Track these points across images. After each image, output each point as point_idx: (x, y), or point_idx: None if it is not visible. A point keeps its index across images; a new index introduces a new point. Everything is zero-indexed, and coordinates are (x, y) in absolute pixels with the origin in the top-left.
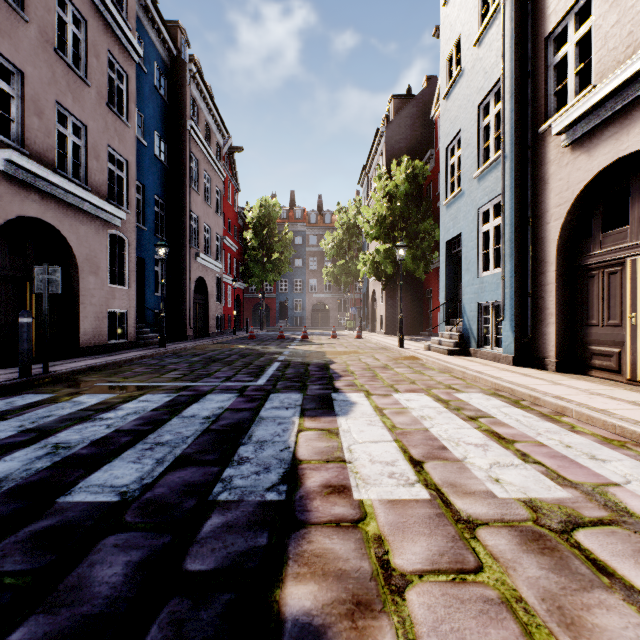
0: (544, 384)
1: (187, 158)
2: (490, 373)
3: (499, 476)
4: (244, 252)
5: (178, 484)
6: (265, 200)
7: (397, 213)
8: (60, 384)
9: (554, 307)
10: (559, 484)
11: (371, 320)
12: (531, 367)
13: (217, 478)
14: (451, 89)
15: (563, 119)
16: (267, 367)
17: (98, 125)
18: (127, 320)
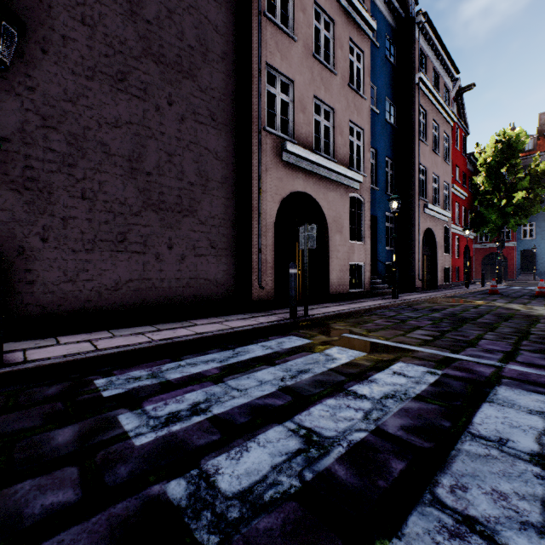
0: None
1: (415, 112)
2: None
3: None
4: (473, 199)
5: None
6: (502, 134)
7: None
8: (315, 329)
9: None
10: None
11: None
12: None
13: None
14: None
15: None
16: None
17: (341, 105)
18: (363, 272)
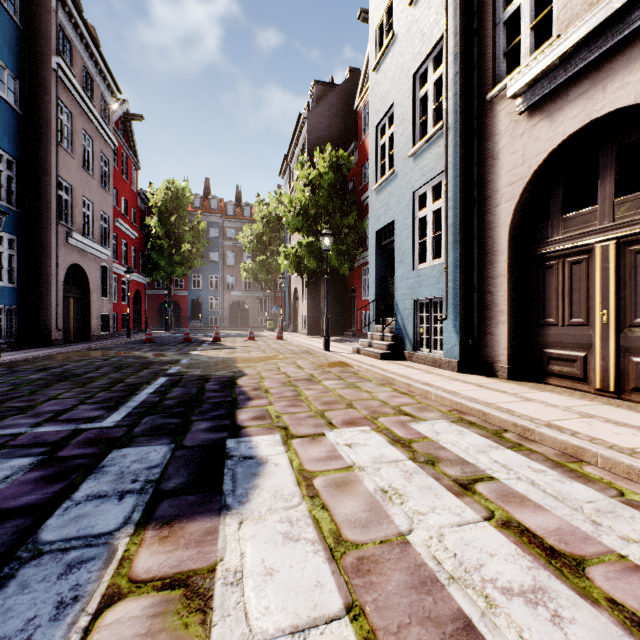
0: (514, 401)
1: (52, 106)
2: (441, 385)
3: None
4: (146, 241)
5: None
6: (173, 182)
7: (321, 204)
8: None
9: (506, 303)
10: None
11: (293, 320)
12: (477, 373)
13: None
14: (382, 59)
15: (522, 76)
16: (142, 387)
17: None
18: None
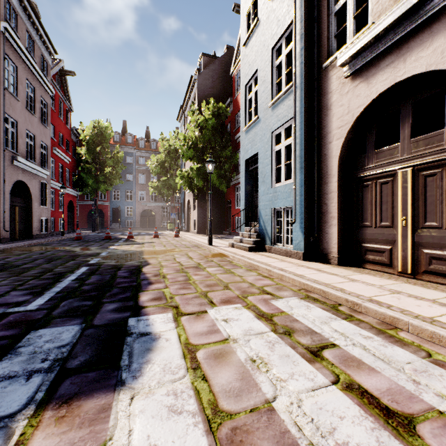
0: (344, 281)
1: (0, 59)
2: (292, 270)
3: None
4: (78, 164)
5: None
6: (98, 122)
7: (206, 141)
8: None
9: (336, 211)
10: None
11: (187, 223)
12: (316, 261)
13: None
14: (249, 38)
15: (348, 50)
16: (67, 275)
17: None
18: None
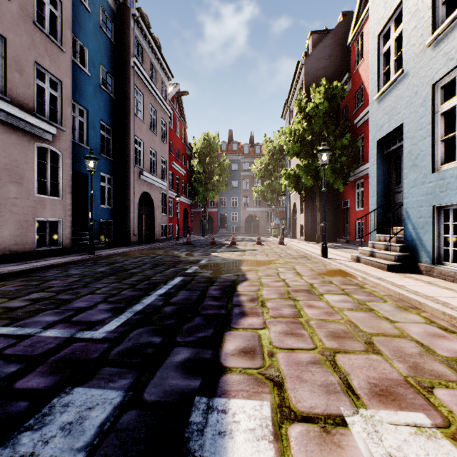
0: None
1: (131, 90)
2: None
3: None
4: (191, 176)
5: None
6: (207, 134)
7: (316, 131)
8: None
9: None
10: None
11: (292, 228)
12: None
13: None
14: None
15: None
16: (158, 287)
17: (22, 40)
18: (61, 228)
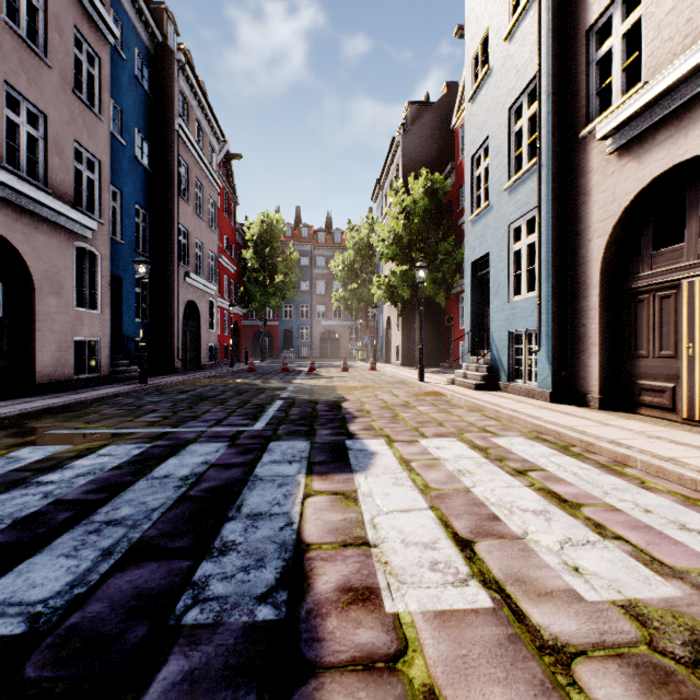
0: (592, 425)
1: (175, 162)
2: (527, 412)
3: (577, 562)
4: (243, 273)
5: (125, 595)
6: (267, 215)
7: (415, 231)
8: None
9: (597, 336)
10: (658, 573)
11: (386, 350)
12: (570, 404)
13: (186, 581)
14: (477, 91)
15: (610, 120)
16: (267, 406)
17: (61, 115)
18: (99, 350)
